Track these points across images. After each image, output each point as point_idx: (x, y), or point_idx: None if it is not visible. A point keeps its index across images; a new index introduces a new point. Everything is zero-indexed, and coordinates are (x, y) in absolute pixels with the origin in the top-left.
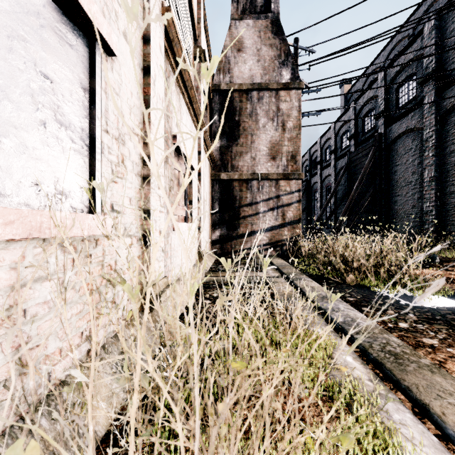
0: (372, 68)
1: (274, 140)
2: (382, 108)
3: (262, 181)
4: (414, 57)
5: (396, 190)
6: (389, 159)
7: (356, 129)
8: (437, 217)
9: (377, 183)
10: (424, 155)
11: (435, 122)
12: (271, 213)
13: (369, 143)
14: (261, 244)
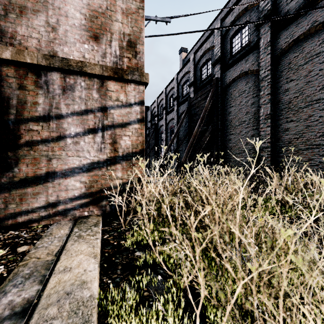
0: (203, 39)
1: (96, 4)
2: (219, 55)
3: (72, 76)
4: (248, 5)
5: (230, 129)
6: (224, 102)
7: (195, 77)
8: (272, 153)
9: (215, 122)
10: (260, 94)
11: (271, 62)
12: (92, 138)
13: (207, 87)
14: (69, 198)
